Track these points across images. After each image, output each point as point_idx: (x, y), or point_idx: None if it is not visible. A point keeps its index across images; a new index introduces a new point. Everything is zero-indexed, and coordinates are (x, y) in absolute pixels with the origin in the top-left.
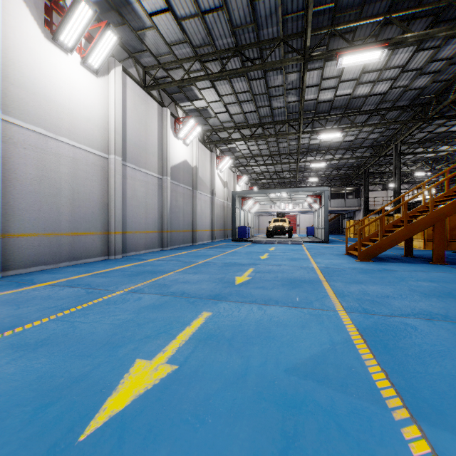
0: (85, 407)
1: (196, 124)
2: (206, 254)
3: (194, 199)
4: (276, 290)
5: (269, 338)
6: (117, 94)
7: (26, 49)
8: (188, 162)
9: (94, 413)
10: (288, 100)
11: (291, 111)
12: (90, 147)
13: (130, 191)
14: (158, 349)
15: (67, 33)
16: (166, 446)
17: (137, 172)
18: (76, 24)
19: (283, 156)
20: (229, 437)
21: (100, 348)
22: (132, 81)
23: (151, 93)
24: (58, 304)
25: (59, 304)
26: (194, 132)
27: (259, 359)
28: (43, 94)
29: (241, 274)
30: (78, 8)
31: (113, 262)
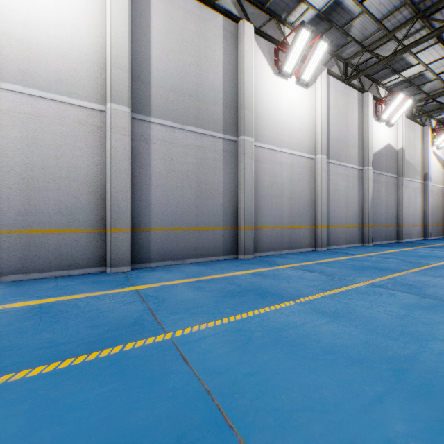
0: None
1: (405, 98)
2: (432, 254)
3: (399, 187)
4: None
5: None
6: (323, 97)
7: (264, 89)
8: (391, 146)
9: None
10: None
11: None
12: (301, 152)
13: (332, 186)
14: None
15: (289, 63)
16: None
17: (338, 167)
18: (296, 51)
19: None
20: None
21: (399, 334)
22: (334, 79)
23: (351, 83)
24: (314, 284)
25: (315, 285)
26: (402, 108)
27: None
28: (273, 119)
29: None
30: (299, 36)
31: (323, 254)
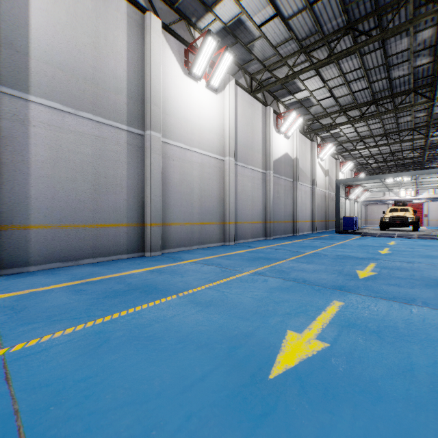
0: (263, 356)
1: (297, 116)
2: (312, 245)
3: (294, 190)
4: (418, 290)
5: (429, 340)
6: (231, 104)
7: (173, 87)
8: (289, 155)
9: (272, 363)
10: (416, 64)
11: (420, 76)
12: (211, 153)
13: (239, 186)
14: (303, 326)
15: (198, 66)
16: (348, 407)
17: (245, 169)
18: (204, 56)
19: (403, 132)
20: (416, 422)
21: (252, 315)
22: (242, 90)
23: (256, 96)
24: (205, 277)
25: (206, 277)
26: (296, 124)
27: (424, 359)
28: (183, 117)
29: (361, 268)
30: (206, 43)
31: (229, 248)
